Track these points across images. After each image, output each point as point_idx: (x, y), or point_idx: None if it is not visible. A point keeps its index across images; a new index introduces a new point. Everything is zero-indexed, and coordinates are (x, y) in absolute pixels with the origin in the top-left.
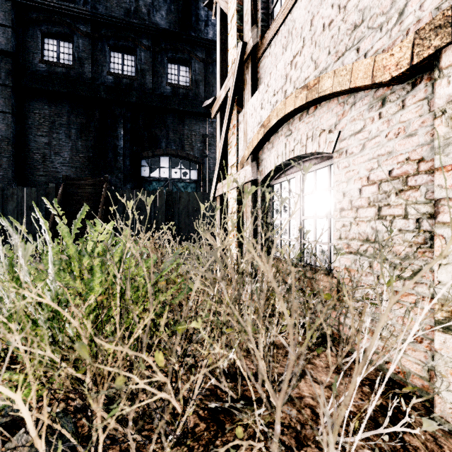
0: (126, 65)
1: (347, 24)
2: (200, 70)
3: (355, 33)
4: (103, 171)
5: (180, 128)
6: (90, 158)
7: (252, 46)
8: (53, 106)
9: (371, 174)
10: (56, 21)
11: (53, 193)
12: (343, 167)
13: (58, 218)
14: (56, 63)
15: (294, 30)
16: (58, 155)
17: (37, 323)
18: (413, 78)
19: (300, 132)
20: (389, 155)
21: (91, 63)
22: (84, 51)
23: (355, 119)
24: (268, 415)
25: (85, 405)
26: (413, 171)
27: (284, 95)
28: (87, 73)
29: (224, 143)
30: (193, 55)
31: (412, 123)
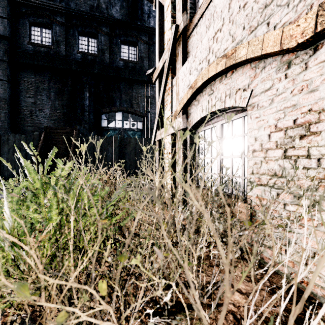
0: (91, 46)
1: (259, 4)
2: (144, 49)
3: (266, 11)
4: (74, 122)
5: (130, 91)
6: (65, 113)
7: (183, 28)
8: (37, 75)
9: (278, 122)
10: (40, 14)
11: (37, 139)
12: (255, 117)
13: (34, 157)
14: (40, 45)
15: (215, 13)
16: (42, 111)
17: (3, 247)
18: (315, 44)
19: (220, 91)
20: (294, 107)
21: (65, 44)
22: (60, 36)
23: (265, 79)
24: (197, 321)
25: (39, 323)
26: (315, 120)
27: (208, 63)
28: (62, 52)
29: (161, 101)
30: (139, 38)
31: (314, 81)
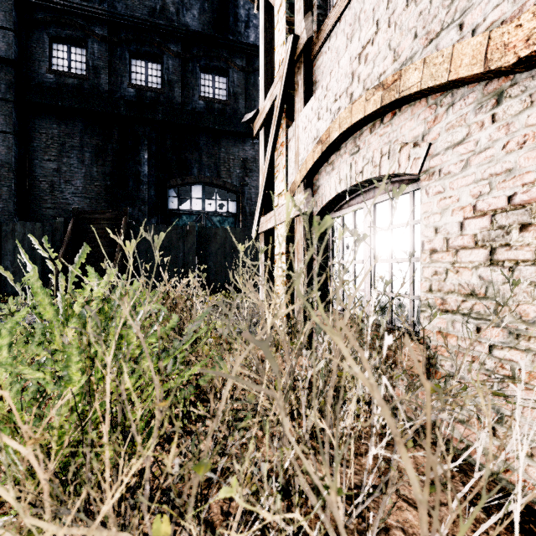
0: (151, 75)
1: None
2: (239, 81)
3: (457, 3)
4: (123, 202)
5: (215, 150)
6: (108, 187)
7: (306, 40)
8: (63, 124)
9: (478, 201)
10: (67, 23)
11: (61, 230)
12: (435, 192)
13: (50, 262)
14: (67, 74)
15: (363, 13)
16: (70, 183)
17: None
18: None
19: (371, 148)
20: (509, 174)
21: (108, 73)
22: (100, 59)
23: (454, 125)
24: None
25: None
26: None
27: (350, 100)
28: (104, 85)
29: (269, 165)
30: (231, 63)
31: None
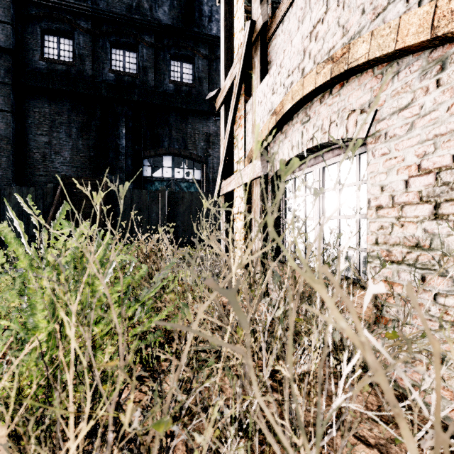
0: (128, 62)
1: None
2: (203, 67)
3: None
4: (104, 171)
5: (183, 126)
6: (91, 158)
7: (262, 25)
8: (53, 104)
9: (423, 160)
10: (57, 17)
11: (51, 193)
12: (381, 154)
13: (34, 218)
14: (57, 61)
15: None
16: (59, 154)
17: None
18: None
19: (321, 116)
20: (453, 134)
21: (92, 60)
22: (85, 48)
23: (399, 92)
24: None
25: None
26: None
27: (302, 74)
28: (88, 71)
29: (229, 136)
30: (196, 52)
31: None
